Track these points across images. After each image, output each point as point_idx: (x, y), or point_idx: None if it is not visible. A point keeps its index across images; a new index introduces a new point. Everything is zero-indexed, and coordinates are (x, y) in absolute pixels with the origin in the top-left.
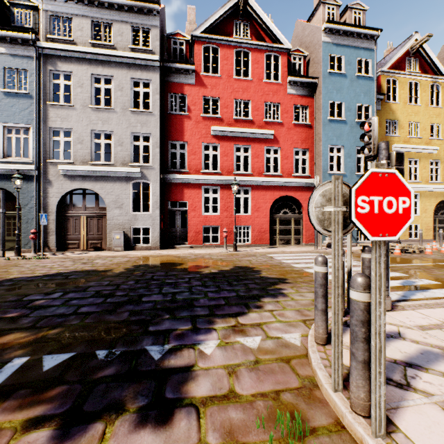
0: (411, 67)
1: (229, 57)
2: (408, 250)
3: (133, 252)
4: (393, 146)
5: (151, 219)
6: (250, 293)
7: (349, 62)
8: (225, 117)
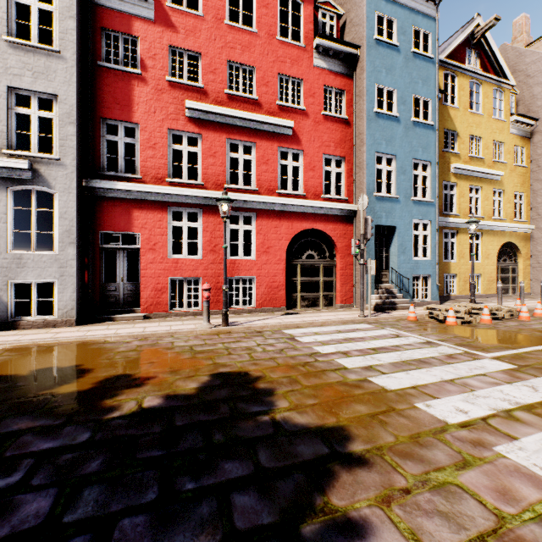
0: (472, 62)
1: None
2: (498, 315)
3: (2, 337)
4: (451, 165)
5: (57, 265)
6: None
7: (404, 31)
8: (210, 89)
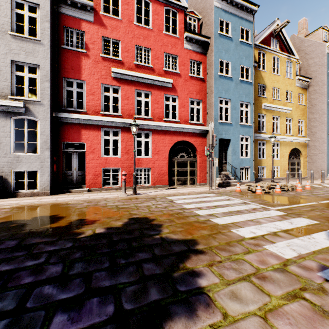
0: (274, 46)
1: (130, 3)
2: (285, 189)
3: (10, 201)
4: (262, 104)
5: (39, 161)
6: (142, 302)
7: (235, 29)
8: (125, 61)
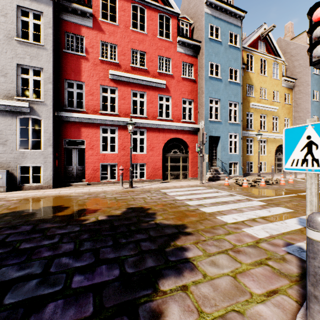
0: (261, 48)
1: (126, 10)
2: (269, 182)
3: (17, 193)
4: (250, 103)
5: (43, 157)
6: (141, 268)
7: (224, 33)
8: (122, 64)
